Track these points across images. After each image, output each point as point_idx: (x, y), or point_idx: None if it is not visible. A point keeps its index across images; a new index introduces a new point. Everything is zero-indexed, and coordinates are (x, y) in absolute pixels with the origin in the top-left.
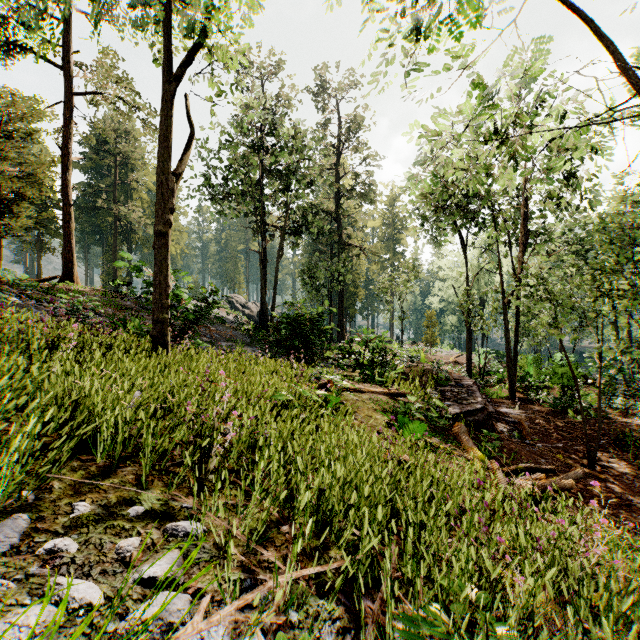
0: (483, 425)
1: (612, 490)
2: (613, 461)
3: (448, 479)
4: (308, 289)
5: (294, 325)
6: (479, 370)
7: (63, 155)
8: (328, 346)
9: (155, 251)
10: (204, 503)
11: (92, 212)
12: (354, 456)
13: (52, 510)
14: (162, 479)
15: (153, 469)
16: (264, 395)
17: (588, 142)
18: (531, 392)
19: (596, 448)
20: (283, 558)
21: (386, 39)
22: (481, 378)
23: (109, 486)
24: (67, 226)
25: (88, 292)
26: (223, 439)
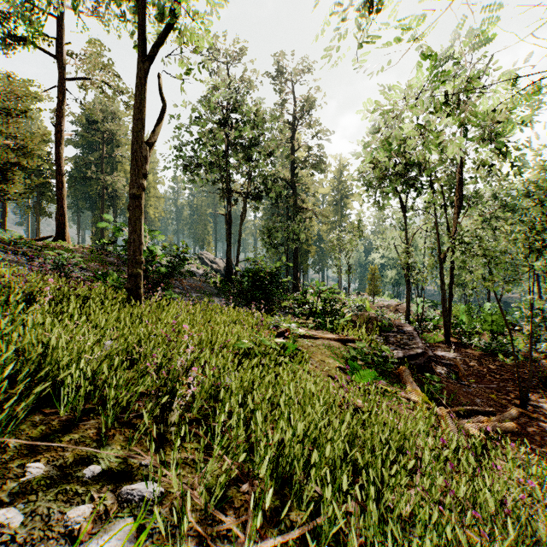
0: (424, 368)
1: (544, 429)
2: (542, 401)
3: (402, 428)
4: (267, 247)
5: (255, 278)
6: (417, 317)
7: (56, 132)
8: (285, 296)
9: (129, 212)
10: (159, 467)
11: (83, 181)
12: (312, 407)
13: (3, 473)
14: (124, 433)
15: (116, 421)
16: (227, 344)
17: (516, 115)
18: (464, 337)
19: (527, 390)
20: (242, 523)
21: (340, 14)
22: (419, 325)
23: (68, 442)
24: (60, 193)
25: (77, 249)
26: (187, 387)
